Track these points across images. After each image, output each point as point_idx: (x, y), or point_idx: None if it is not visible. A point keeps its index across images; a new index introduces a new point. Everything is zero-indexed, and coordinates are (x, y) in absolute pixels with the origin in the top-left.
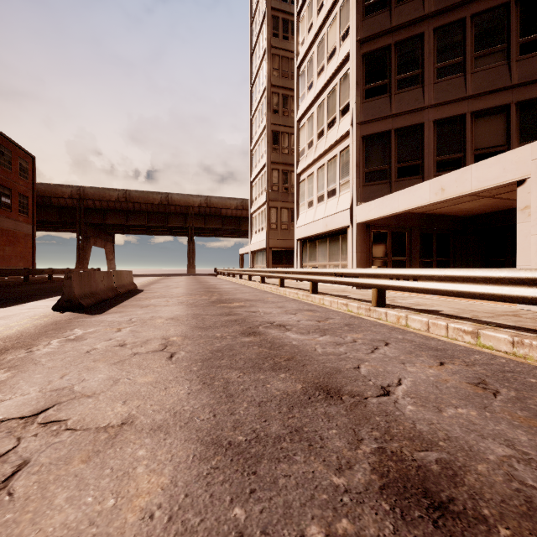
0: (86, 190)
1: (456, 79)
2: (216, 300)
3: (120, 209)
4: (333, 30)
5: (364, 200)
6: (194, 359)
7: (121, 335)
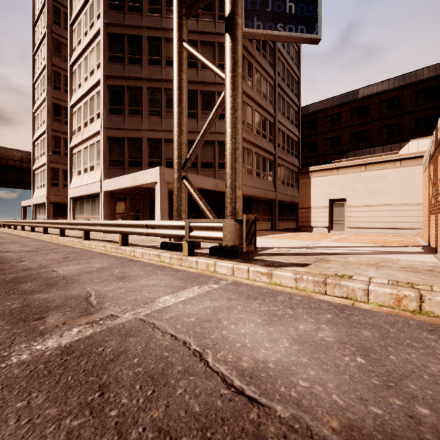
0: None
1: (158, 119)
2: None
3: None
4: (93, 57)
5: (108, 177)
6: None
7: None
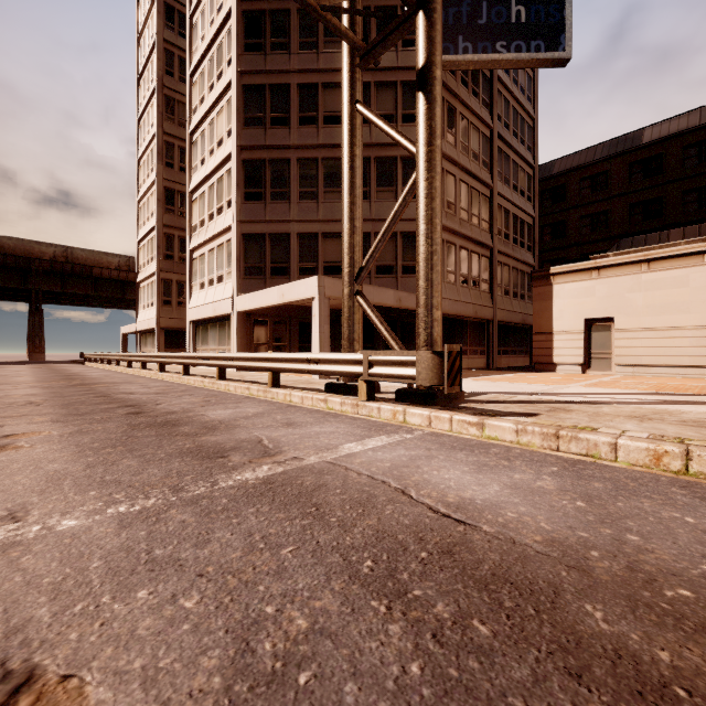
0: None
1: (312, 204)
2: (77, 384)
3: None
4: (221, 120)
5: (244, 291)
6: (56, 405)
7: None
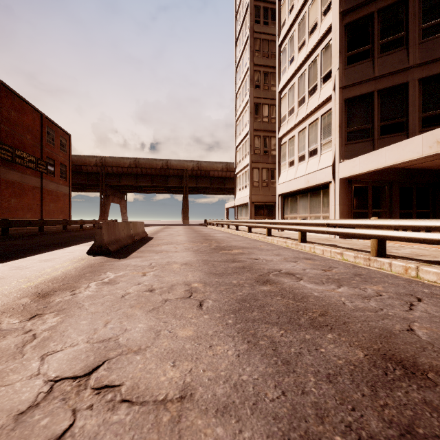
0: (106, 159)
1: None
2: (216, 247)
3: (131, 173)
4: (314, 7)
5: (347, 157)
6: (224, 309)
7: (147, 279)
